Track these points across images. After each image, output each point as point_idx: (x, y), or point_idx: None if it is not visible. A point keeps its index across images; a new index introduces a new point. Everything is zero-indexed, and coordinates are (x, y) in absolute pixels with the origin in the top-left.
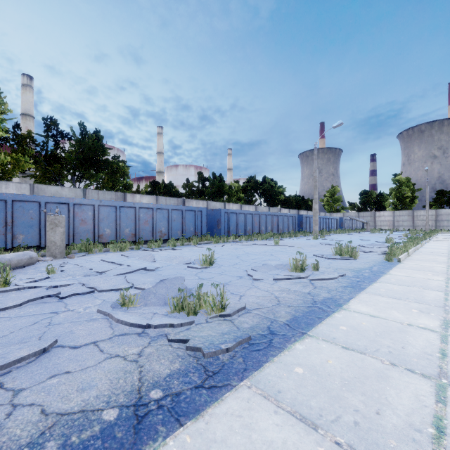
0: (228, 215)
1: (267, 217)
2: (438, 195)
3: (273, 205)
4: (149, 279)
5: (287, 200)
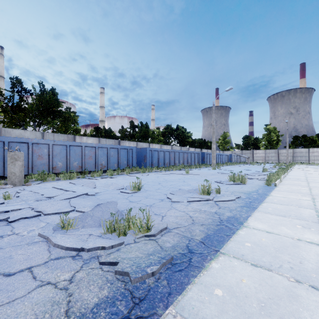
0: (152, 152)
1: (180, 154)
2: (294, 139)
3: (184, 145)
4: (89, 203)
5: (194, 141)
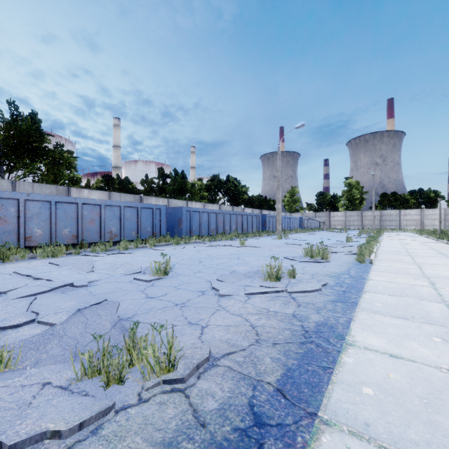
0: (191, 214)
1: (231, 216)
2: (382, 198)
3: (237, 205)
4: (69, 303)
5: (251, 199)
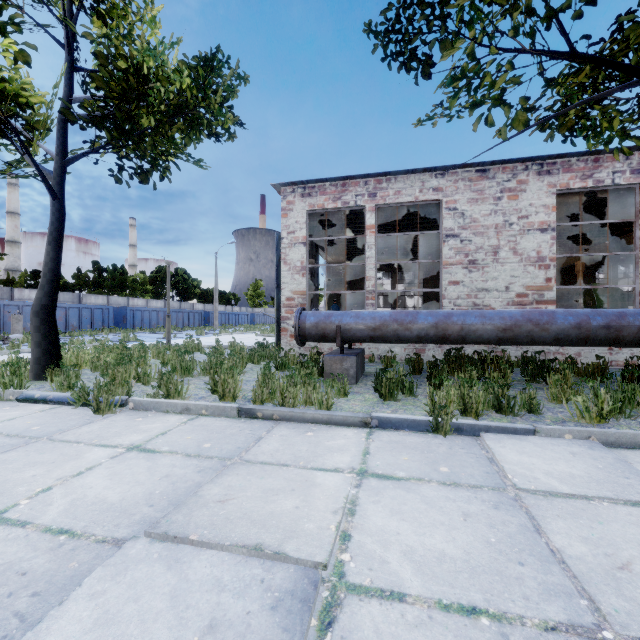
0: (134, 312)
1: (172, 313)
2: None
3: (188, 299)
4: None
5: (205, 293)
